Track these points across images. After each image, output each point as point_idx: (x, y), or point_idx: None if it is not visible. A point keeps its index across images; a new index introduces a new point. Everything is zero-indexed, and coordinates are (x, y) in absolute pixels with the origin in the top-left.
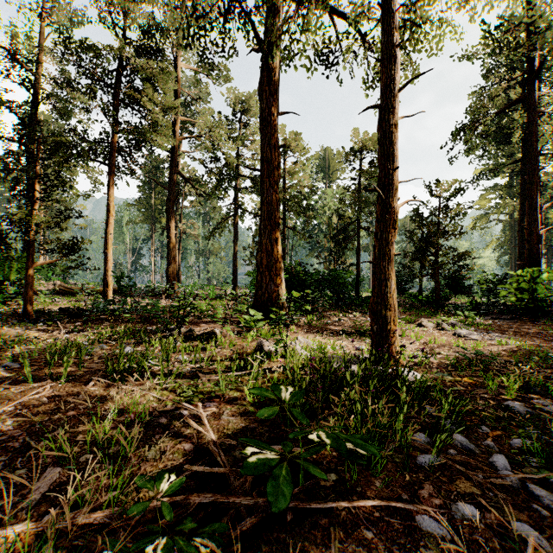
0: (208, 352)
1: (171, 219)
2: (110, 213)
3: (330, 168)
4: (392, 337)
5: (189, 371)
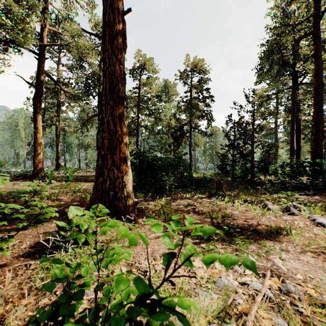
0: None
1: (38, 112)
2: None
3: (169, 93)
4: None
5: None
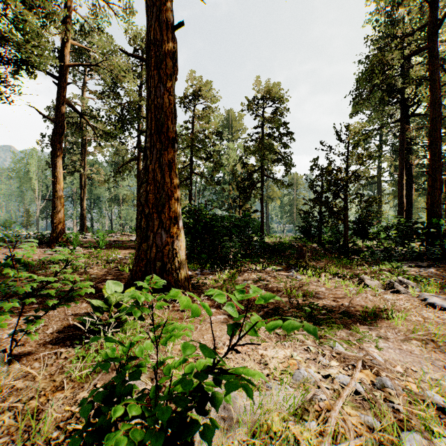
0: None
1: (57, 156)
2: None
3: (233, 128)
4: None
5: None
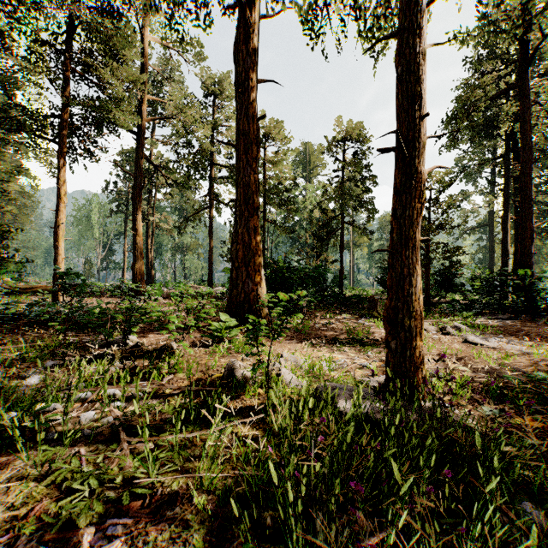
0: (150, 385)
1: (138, 210)
2: (61, 200)
3: (311, 164)
4: (418, 357)
5: (109, 425)
